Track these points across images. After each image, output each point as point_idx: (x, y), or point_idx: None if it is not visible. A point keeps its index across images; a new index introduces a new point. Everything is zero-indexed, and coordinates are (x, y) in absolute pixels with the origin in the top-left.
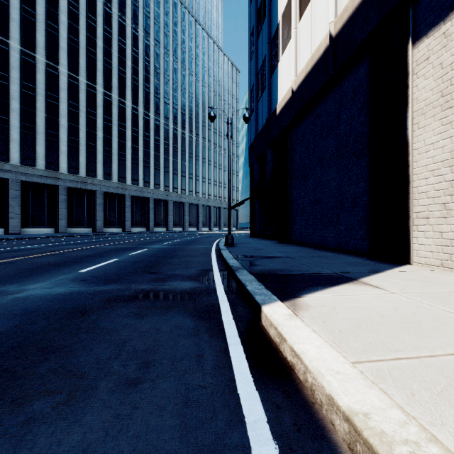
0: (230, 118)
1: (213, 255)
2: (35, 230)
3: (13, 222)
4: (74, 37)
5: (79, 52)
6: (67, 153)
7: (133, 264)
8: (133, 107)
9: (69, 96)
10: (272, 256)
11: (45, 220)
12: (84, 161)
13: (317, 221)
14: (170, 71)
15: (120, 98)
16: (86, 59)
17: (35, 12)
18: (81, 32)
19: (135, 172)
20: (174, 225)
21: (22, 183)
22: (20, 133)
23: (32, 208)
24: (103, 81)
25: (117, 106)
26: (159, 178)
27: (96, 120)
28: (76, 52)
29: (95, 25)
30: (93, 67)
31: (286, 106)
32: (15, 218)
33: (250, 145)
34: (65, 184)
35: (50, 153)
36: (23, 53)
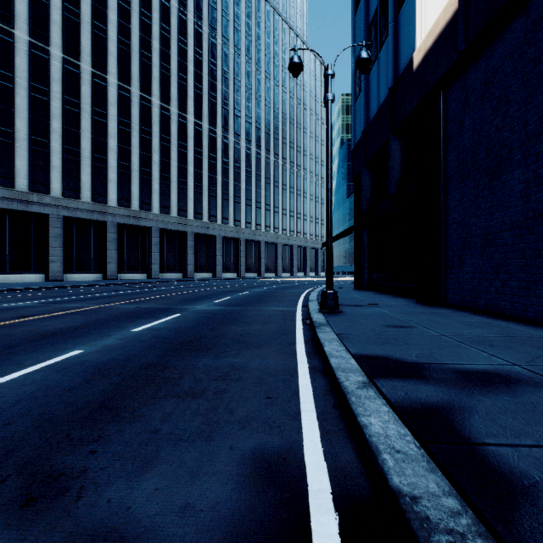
0: (330, 64)
1: (300, 339)
2: (80, 277)
3: (54, 266)
4: (125, 38)
5: (131, 57)
6: (117, 182)
7: (71, 388)
8: (196, 122)
9: (119, 111)
10: (481, 370)
11: (92, 264)
12: (136, 191)
13: (541, 263)
14: (242, 75)
15: (180, 112)
16: (140, 65)
17: (79, 11)
18: (133, 32)
19: (198, 203)
20: (246, 270)
21: (65, 219)
22: (63, 158)
23: (76, 249)
24: (159, 92)
25: (176, 121)
26: (228, 210)
27: (151, 140)
28: (128, 58)
29: (150, 22)
30: (148, 75)
31: (439, 39)
32: (56, 261)
33: (355, 146)
34: (115, 219)
35: (96, 182)
36: (65, 62)
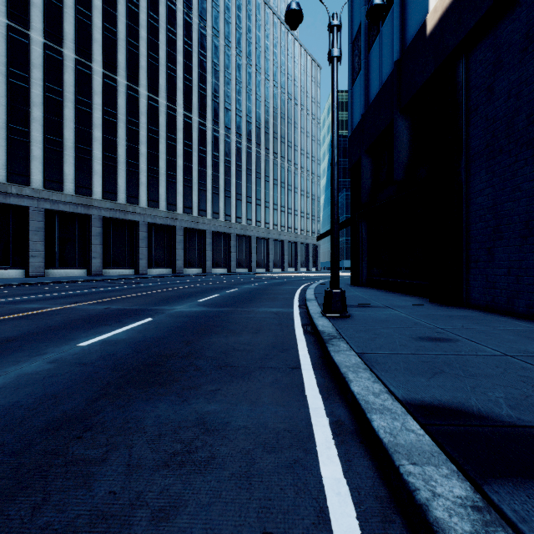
0: (336, 13)
1: (305, 360)
2: (62, 272)
3: (35, 261)
4: (111, 26)
5: (118, 46)
6: (102, 174)
7: None
8: (186, 114)
9: (104, 101)
10: None
11: (76, 259)
12: (123, 184)
13: None
14: (232, 68)
15: (169, 104)
16: (126, 54)
17: None
18: (119, 19)
19: (187, 197)
20: (237, 266)
21: (47, 212)
22: (44, 148)
23: (59, 243)
24: (147, 82)
25: (165, 113)
26: (218, 205)
27: (138, 131)
28: (114, 45)
29: (137, 10)
30: (135, 64)
31: None
32: (37, 256)
33: (352, 132)
34: (100, 213)
35: (80, 174)
36: (46, 47)
